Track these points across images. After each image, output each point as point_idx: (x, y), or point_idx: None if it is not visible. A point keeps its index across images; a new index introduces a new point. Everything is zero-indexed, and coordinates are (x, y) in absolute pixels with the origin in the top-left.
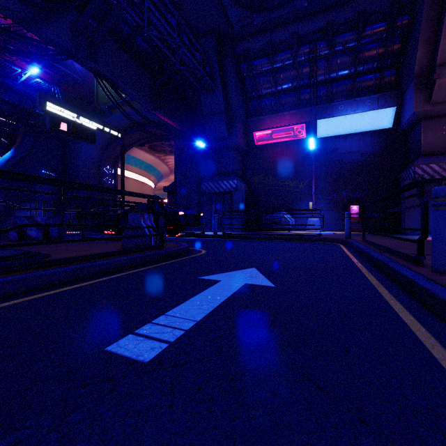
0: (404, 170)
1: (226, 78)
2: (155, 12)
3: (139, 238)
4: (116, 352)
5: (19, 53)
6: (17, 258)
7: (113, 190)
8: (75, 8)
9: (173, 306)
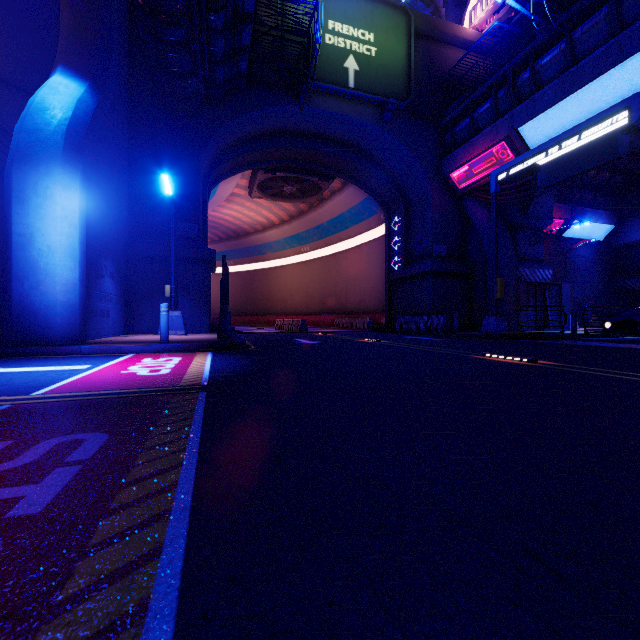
0: (630, 278)
1: None
2: None
3: None
4: None
5: None
6: None
7: None
8: None
9: None
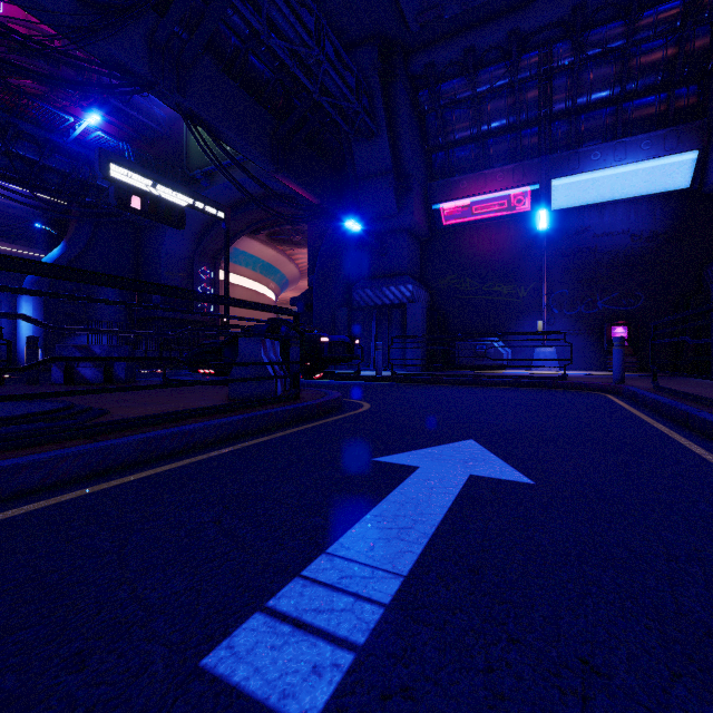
0: None
1: (395, 114)
2: (280, 4)
3: (258, 382)
4: (227, 677)
5: (66, 83)
6: (49, 418)
7: (214, 297)
8: (153, 10)
9: (339, 531)
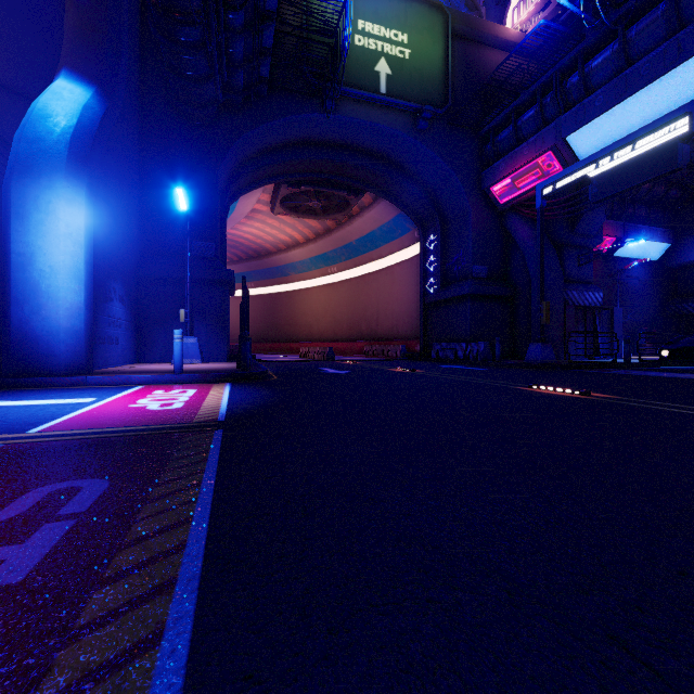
0: (688, 302)
1: None
2: None
3: None
4: None
5: None
6: None
7: None
8: None
9: None
